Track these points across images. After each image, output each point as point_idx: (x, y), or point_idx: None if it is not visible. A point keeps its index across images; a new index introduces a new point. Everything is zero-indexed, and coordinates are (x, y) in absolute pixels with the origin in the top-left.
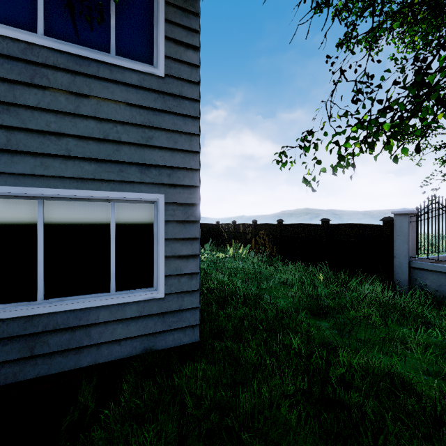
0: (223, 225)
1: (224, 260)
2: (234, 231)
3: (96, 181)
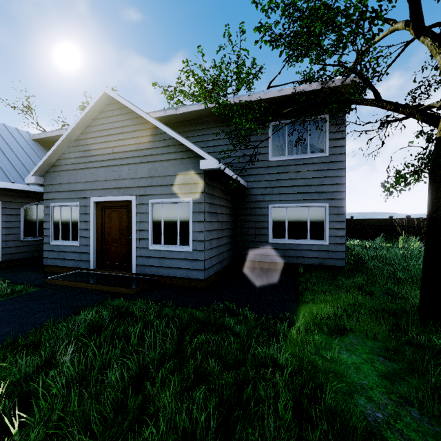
0: (396, 220)
1: (389, 250)
2: (408, 225)
3: (303, 200)
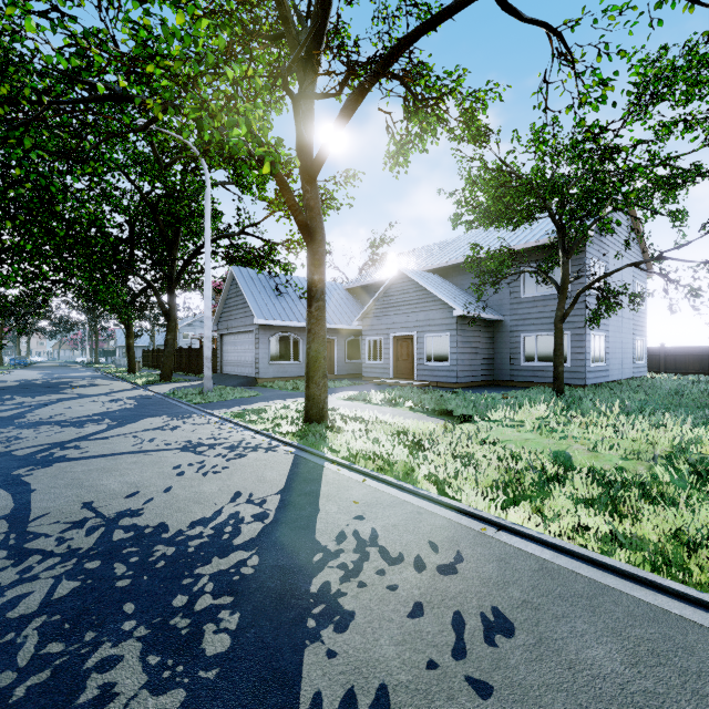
0: None
1: None
2: None
3: (549, 330)
